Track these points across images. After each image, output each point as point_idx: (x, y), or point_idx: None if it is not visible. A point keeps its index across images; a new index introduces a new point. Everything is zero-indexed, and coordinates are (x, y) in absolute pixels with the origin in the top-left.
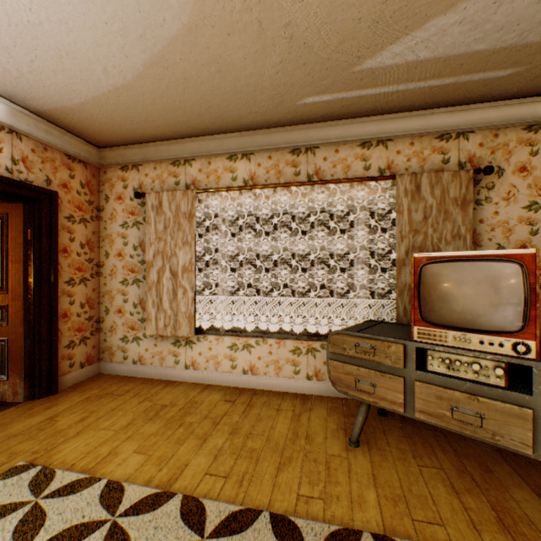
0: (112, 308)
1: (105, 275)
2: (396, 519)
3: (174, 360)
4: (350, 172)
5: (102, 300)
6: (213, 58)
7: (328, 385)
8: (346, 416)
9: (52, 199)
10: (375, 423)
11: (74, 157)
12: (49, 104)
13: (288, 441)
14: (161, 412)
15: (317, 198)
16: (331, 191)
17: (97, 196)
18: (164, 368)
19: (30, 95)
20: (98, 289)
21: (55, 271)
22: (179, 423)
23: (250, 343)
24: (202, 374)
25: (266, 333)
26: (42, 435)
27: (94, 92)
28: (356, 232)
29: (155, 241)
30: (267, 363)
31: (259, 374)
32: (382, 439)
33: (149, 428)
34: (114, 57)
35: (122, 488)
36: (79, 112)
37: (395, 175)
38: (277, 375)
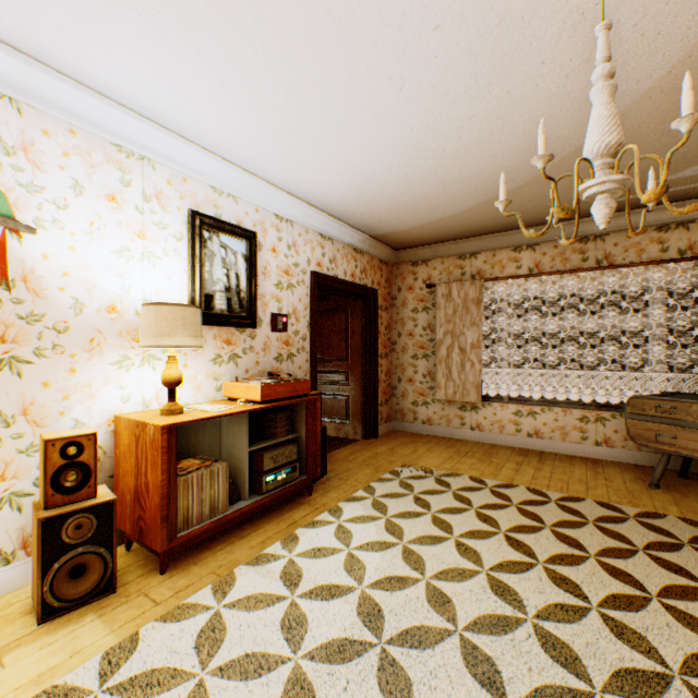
0: (403, 378)
1: (397, 351)
2: (695, 518)
3: (459, 422)
4: (643, 255)
5: (394, 371)
6: (529, 195)
7: (618, 452)
8: (641, 474)
9: (375, 295)
10: (674, 480)
11: (382, 261)
12: (387, 231)
13: (589, 479)
14: (468, 454)
15: (606, 280)
16: (622, 274)
17: (391, 288)
18: (450, 428)
19: (379, 229)
20: (392, 362)
21: (376, 348)
22: (488, 461)
23: (534, 411)
24: (486, 435)
25: (550, 403)
26: (397, 455)
27: (424, 222)
28: (650, 311)
29: (444, 323)
30: (552, 428)
31: (543, 438)
32: (682, 488)
33: (467, 460)
34: (456, 205)
35: (478, 480)
36: (403, 233)
37: (697, 256)
38: (563, 440)
